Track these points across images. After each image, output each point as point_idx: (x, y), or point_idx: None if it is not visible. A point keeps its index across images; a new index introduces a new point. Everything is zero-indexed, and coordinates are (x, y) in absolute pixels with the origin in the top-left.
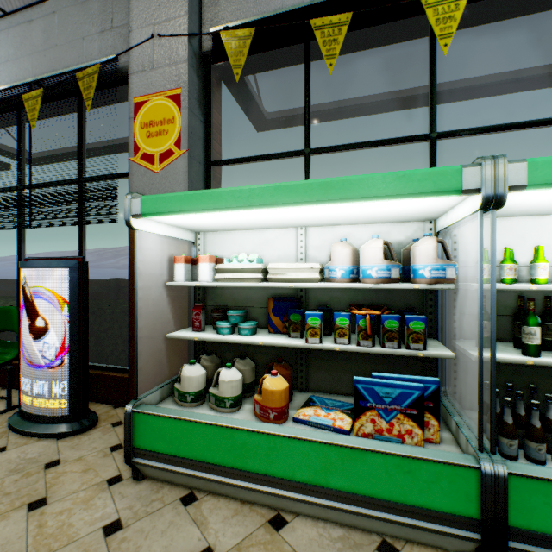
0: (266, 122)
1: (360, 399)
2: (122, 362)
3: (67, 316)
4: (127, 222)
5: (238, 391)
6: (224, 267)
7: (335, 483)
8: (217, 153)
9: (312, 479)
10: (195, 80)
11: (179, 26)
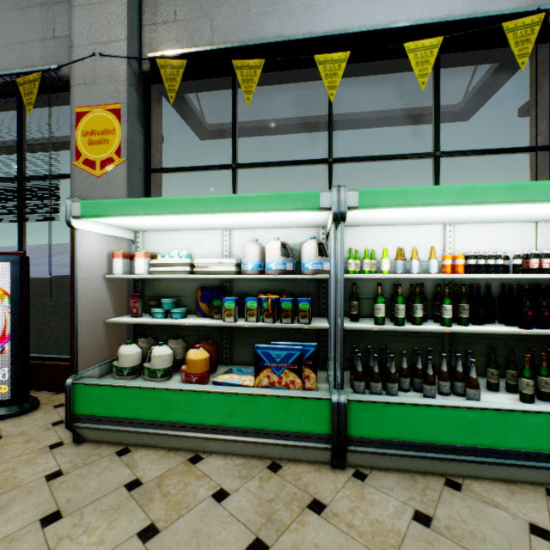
0: (208, 133)
1: (260, 361)
2: (64, 352)
3: (8, 307)
4: (68, 223)
5: (168, 364)
6: (158, 262)
7: (237, 422)
8: (158, 161)
9: (221, 421)
10: (135, 97)
11: (120, 48)
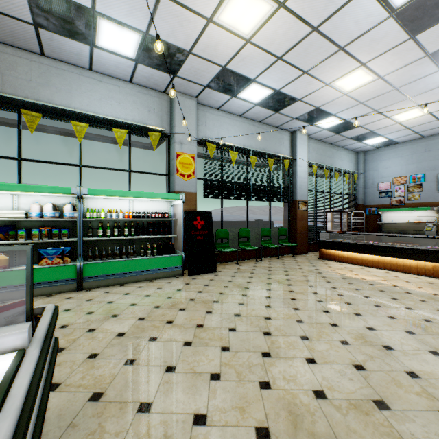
0: None
1: (42, 255)
2: None
3: None
4: None
5: None
6: None
7: None
8: None
9: (20, 282)
10: None
11: None
